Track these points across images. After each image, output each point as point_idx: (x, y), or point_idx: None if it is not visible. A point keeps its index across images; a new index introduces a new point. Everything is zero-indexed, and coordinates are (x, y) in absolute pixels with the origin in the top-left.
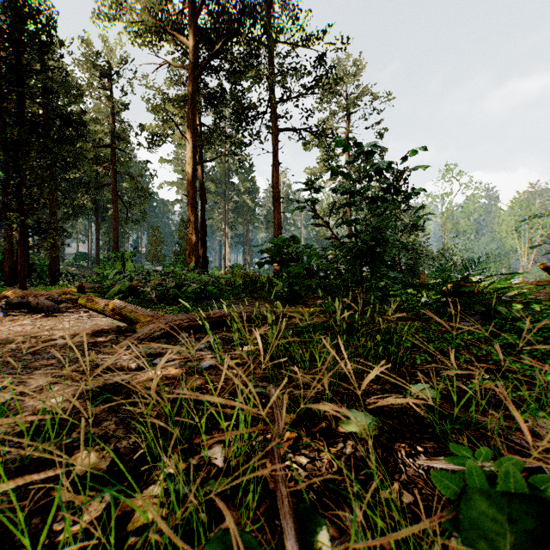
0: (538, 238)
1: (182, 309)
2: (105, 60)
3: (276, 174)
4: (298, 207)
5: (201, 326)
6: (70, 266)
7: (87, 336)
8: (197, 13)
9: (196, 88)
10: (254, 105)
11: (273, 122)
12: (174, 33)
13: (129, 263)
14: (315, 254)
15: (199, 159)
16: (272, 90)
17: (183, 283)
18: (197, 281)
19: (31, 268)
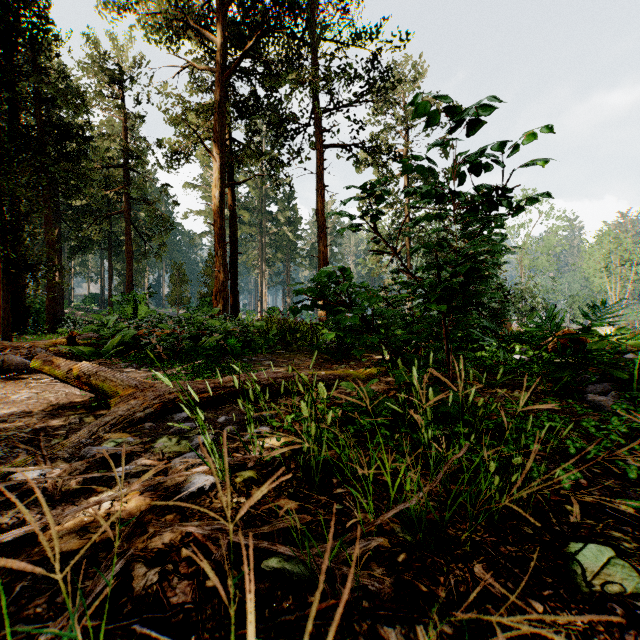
0: (632, 277)
1: (194, 369)
2: (116, 63)
3: (321, 200)
4: (351, 225)
5: (211, 399)
6: (78, 310)
7: (38, 416)
8: (225, 2)
9: (224, 94)
10: (295, 116)
11: (318, 137)
12: (197, 28)
13: (142, 306)
14: (377, 296)
15: (229, 181)
16: (317, 98)
17: (199, 333)
18: (220, 330)
19: (27, 312)
